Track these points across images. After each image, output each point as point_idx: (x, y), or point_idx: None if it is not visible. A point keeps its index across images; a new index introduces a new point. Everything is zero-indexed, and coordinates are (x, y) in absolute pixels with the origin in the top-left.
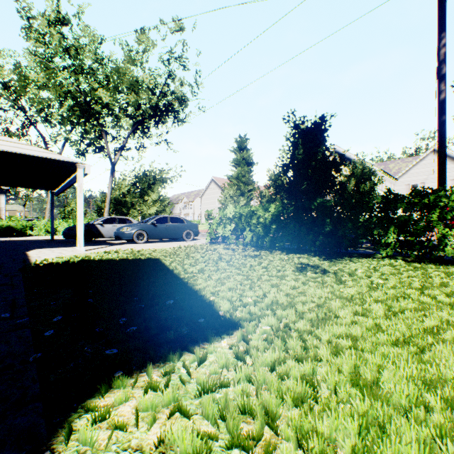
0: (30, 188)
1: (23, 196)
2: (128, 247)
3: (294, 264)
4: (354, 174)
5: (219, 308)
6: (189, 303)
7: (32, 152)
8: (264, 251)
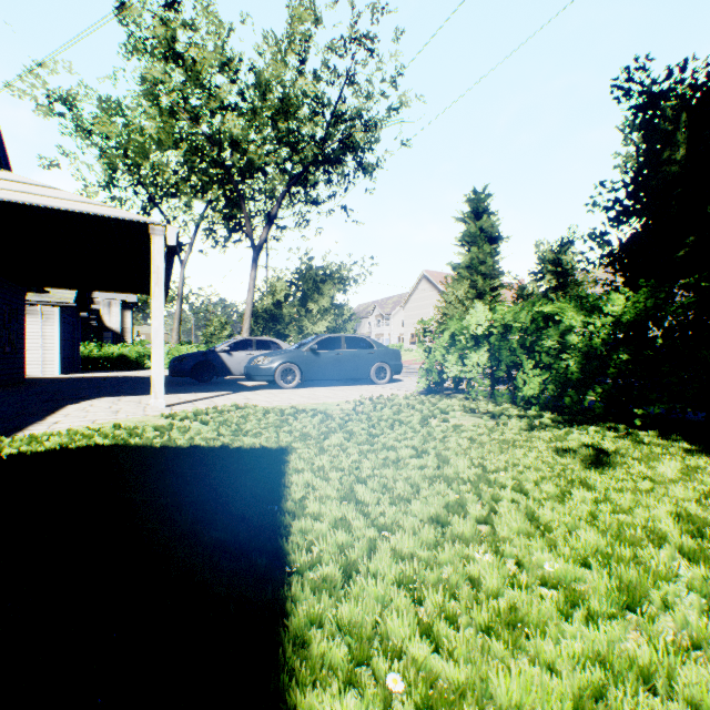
0: (124, 292)
1: None
2: (255, 399)
3: None
4: None
5: None
6: None
7: (57, 201)
8: (596, 428)
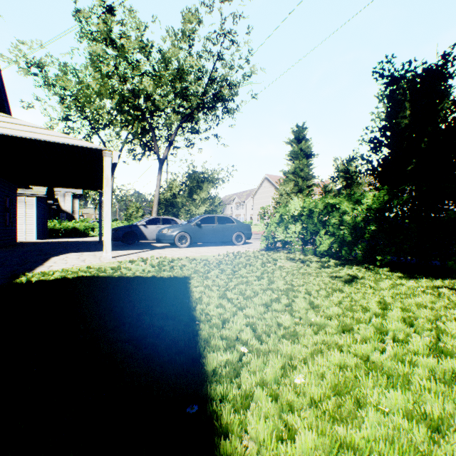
0: (79, 188)
1: (93, 200)
2: (164, 253)
3: None
4: None
5: None
6: None
7: (49, 137)
8: (357, 267)
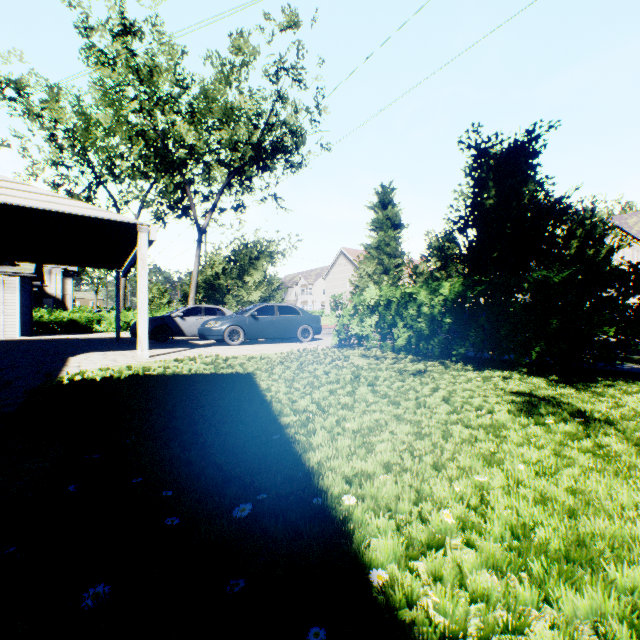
0: (89, 266)
1: (94, 279)
2: (213, 352)
3: (502, 394)
4: (575, 233)
5: (367, 545)
6: (288, 519)
7: (72, 208)
8: (432, 362)
